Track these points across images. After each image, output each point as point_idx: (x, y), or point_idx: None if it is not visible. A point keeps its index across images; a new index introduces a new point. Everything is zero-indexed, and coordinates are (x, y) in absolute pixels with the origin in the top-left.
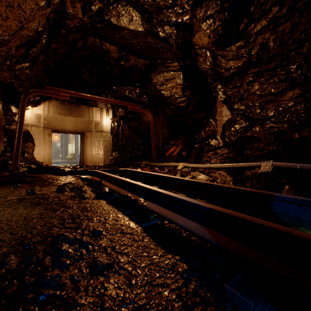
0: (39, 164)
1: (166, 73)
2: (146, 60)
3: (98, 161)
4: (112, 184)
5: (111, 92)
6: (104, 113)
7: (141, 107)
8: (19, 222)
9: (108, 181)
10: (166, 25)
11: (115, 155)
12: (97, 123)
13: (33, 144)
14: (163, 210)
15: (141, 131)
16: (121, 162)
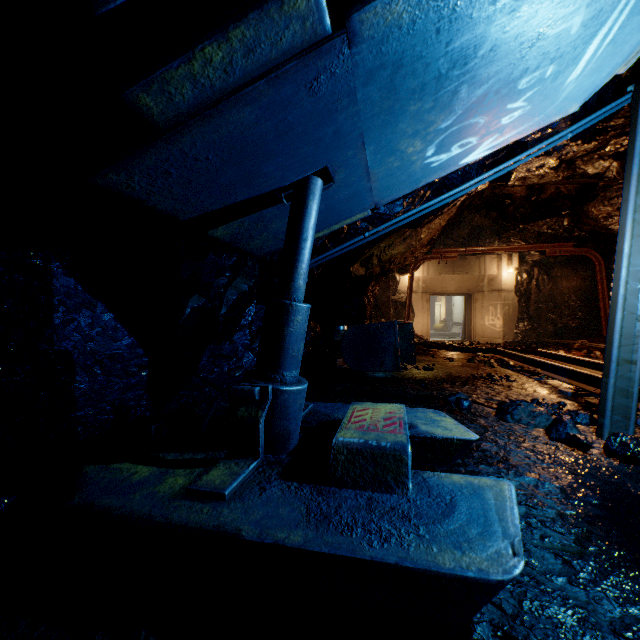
0: (420, 338)
1: (616, 199)
2: (575, 184)
3: (493, 336)
4: (516, 361)
5: (515, 233)
6: (503, 262)
7: (574, 246)
8: (462, 370)
9: (512, 358)
10: (597, 162)
11: (523, 327)
12: (492, 278)
13: (413, 314)
14: (550, 374)
15: (578, 284)
16: (534, 338)
